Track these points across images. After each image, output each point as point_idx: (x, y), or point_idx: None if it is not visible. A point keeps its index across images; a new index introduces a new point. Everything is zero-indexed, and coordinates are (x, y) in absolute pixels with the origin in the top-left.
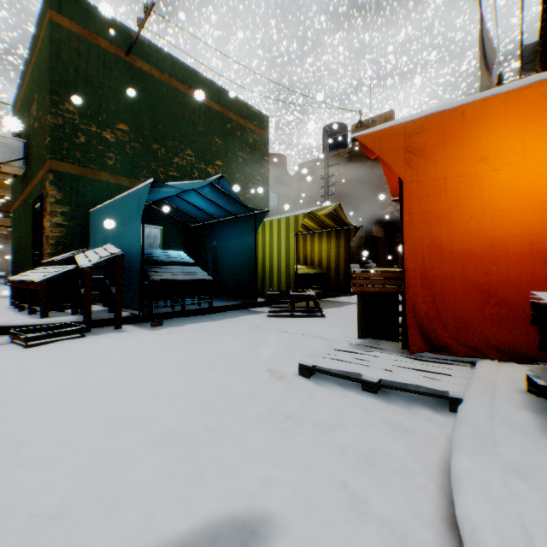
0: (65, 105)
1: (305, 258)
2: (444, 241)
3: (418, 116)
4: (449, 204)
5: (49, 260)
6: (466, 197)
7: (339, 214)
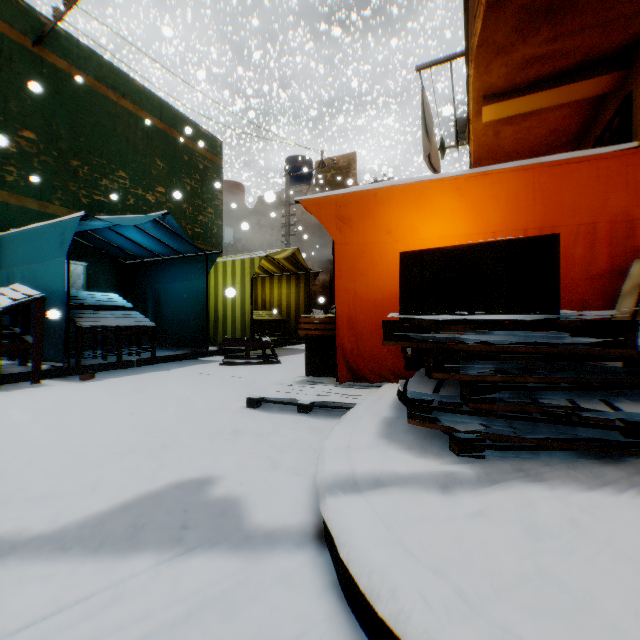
0: None
1: (264, 303)
2: (363, 293)
3: (346, 191)
4: (367, 264)
5: None
6: (378, 260)
7: (298, 258)
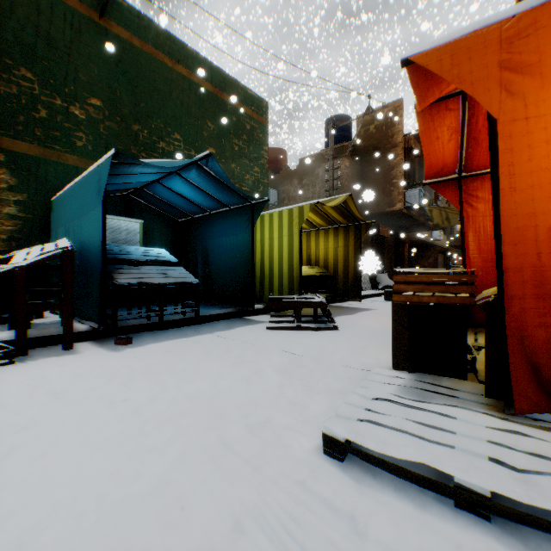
0: (21, 71)
1: (309, 258)
2: None
3: (526, 7)
4: None
5: None
6: None
7: (350, 206)
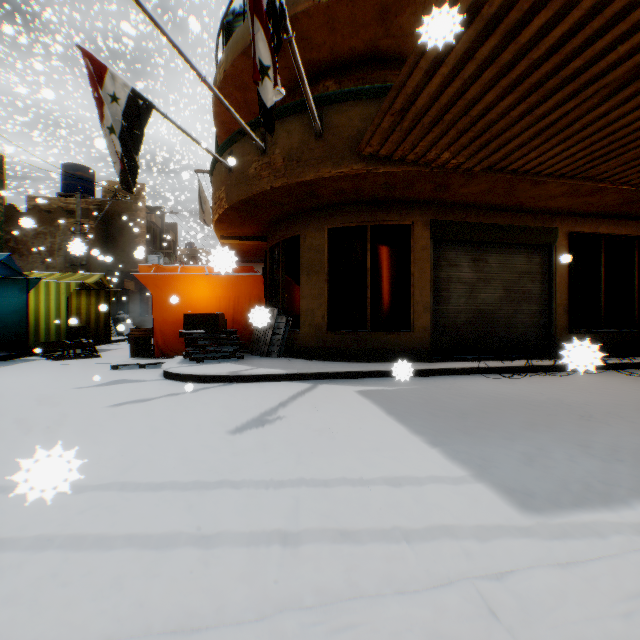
0: None
1: None
2: (167, 318)
3: (159, 274)
4: (169, 306)
5: None
6: (174, 305)
7: (104, 280)
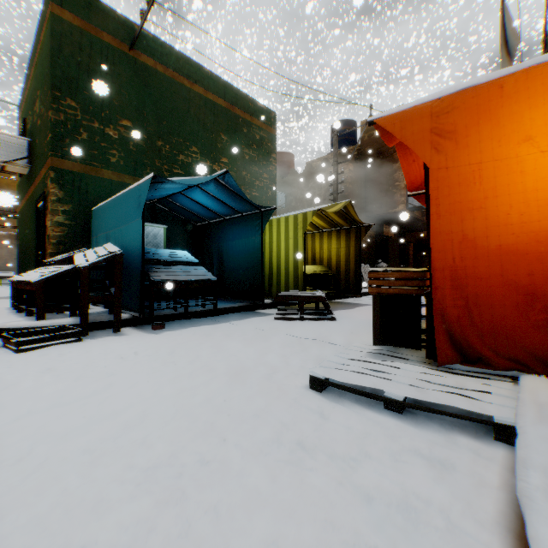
0: (67, 101)
1: (314, 258)
2: (478, 236)
3: (447, 93)
4: (485, 193)
5: (49, 260)
6: (505, 185)
7: (350, 211)
